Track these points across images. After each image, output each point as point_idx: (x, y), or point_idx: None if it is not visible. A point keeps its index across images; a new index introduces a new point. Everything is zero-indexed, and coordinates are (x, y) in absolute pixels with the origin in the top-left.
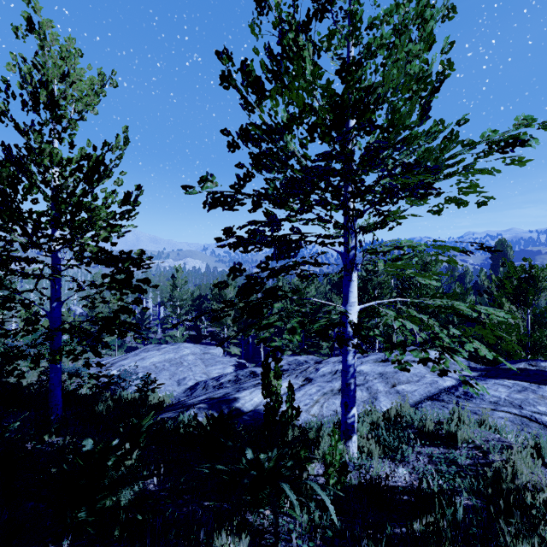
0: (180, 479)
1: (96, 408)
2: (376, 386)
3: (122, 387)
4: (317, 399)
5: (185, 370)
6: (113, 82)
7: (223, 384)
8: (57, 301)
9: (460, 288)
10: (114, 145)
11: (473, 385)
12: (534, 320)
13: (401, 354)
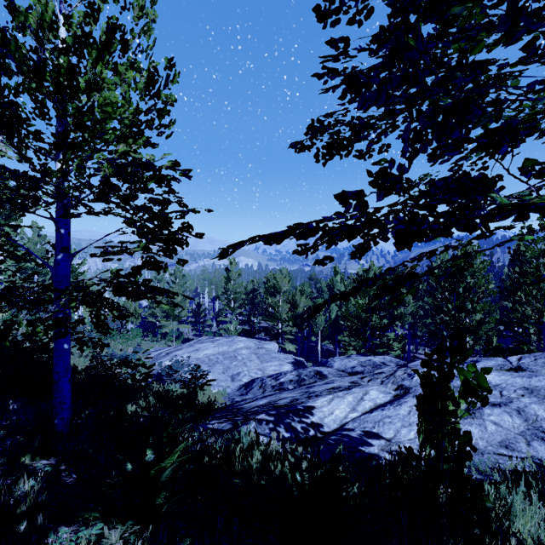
0: None
1: (126, 408)
2: (532, 409)
3: (174, 379)
4: None
5: (239, 365)
6: None
7: (283, 384)
8: (63, 251)
9: None
10: (134, 1)
11: None
12: None
13: None
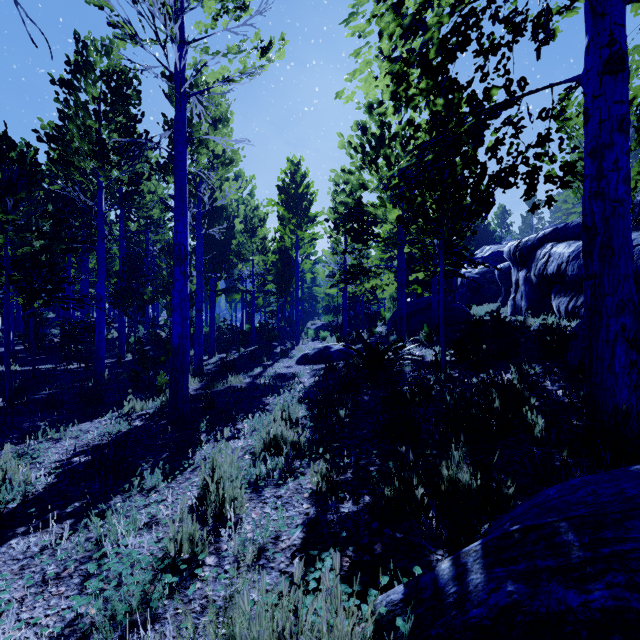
0: None
1: None
2: None
3: None
4: None
5: None
6: None
7: None
8: None
9: None
10: None
11: None
12: None
13: None
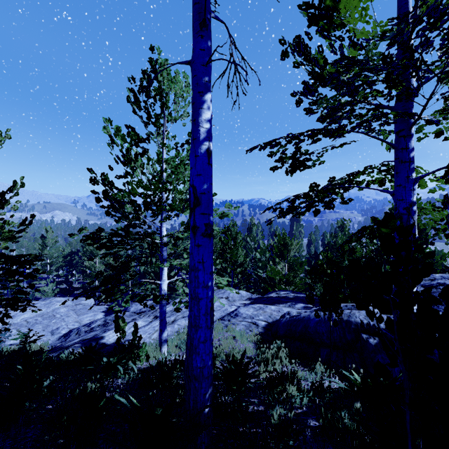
0: (69, 377)
1: None
2: None
3: None
4: (157, 329)
5: (58, 321)
6: (7, 136)
7: (94, 328)
8: None
9: (264, 244)
10: (13, 189)
11: (242, 309)
12: (289, 267)
13: (179, 305)
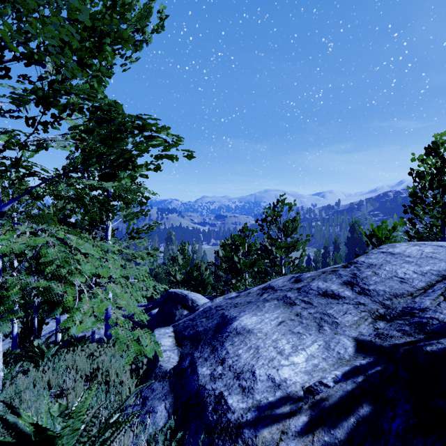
0: None
1: None
2: None
3: None
4: None
5: None
6: None
7: None
8: None
9: None
10: None
11: None
12: None
13: None
